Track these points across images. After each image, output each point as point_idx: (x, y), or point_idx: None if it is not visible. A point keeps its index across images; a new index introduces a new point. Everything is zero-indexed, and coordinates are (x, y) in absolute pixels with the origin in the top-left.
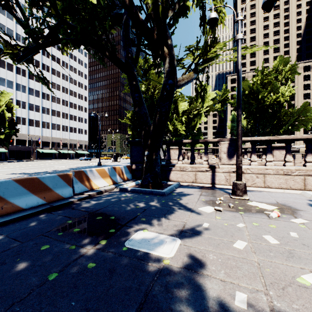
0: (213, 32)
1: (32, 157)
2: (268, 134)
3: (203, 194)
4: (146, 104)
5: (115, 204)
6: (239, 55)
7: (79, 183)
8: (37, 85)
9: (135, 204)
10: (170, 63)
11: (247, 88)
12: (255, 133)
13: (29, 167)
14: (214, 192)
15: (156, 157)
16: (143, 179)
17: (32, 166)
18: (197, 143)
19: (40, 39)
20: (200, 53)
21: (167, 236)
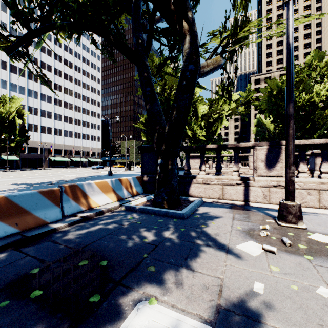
0: (244, 8)
1: (44, 165)
2: (299, 139)
3: (236, 217)
4: (162, 106)
5: (114, 233)
6: (290, 22)
7: (71, 201)
8: (49, 91)
9: (142, 234)
10: (191, 42)
11: (276, 88)
12: (283, 139)
13: (36, 177)
14: (251, 215)
15: (172, 166)
16: (156, 195)
17: (40, 176)
18: (225, 149)
19: (30, 22)
20: (229, 34)
21: (194, 320)
